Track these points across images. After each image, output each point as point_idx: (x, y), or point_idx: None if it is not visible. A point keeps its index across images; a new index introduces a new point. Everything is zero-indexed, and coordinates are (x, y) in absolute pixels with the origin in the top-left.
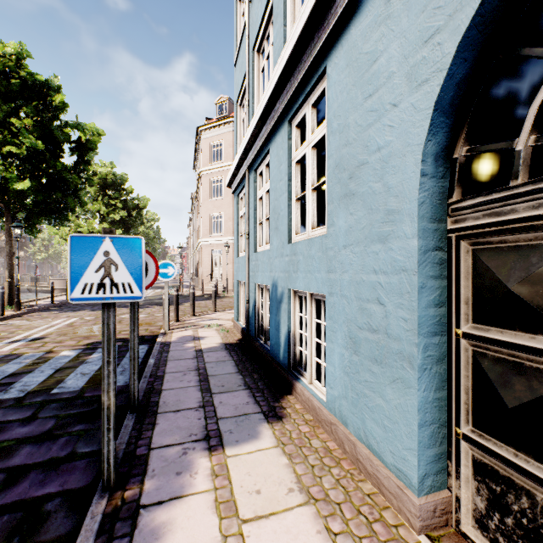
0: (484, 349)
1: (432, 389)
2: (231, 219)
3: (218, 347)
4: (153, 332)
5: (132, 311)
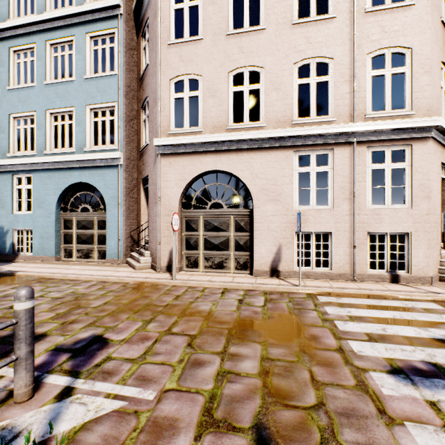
0: (65, 233)
1: (58, 240)
2: None
3: None
4: None
5: None
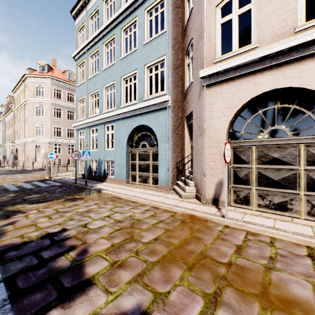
0: (132, 163)
1: (127, 168)
2: (49, 129)
3: (78, 178)
4: (42, 179)
5: (76, 163)
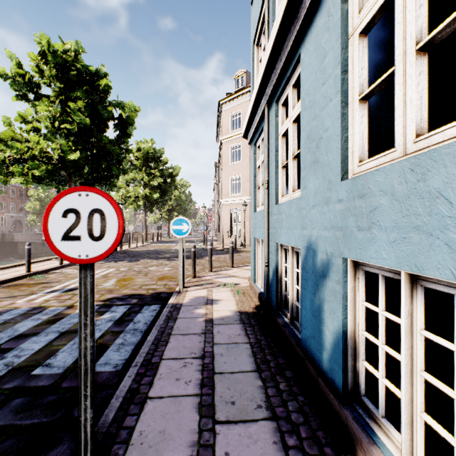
0: None
1: None
2: (248, 180)
3: (231, 317)
4: (170, 288)
5: (83, 294)
